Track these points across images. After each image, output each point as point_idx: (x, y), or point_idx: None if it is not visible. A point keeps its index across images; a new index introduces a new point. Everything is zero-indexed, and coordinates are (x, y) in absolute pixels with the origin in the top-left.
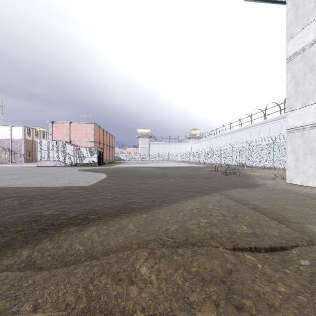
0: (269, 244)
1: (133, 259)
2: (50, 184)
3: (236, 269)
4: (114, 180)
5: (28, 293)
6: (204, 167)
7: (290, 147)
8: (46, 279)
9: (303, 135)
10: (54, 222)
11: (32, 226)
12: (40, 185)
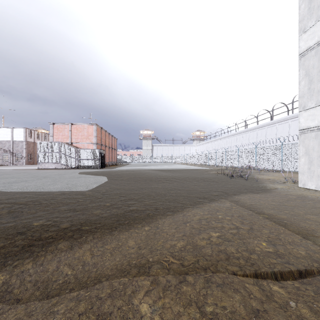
0: (298, 268)
1: (131, 291)
2: (46, 189)
3: (264, 308)
4: (115, 184)
5: None
6: (209, 169)
7: (303, 149)
8: None
9: (318, 136)
10: (42, 236)
11: (16, 242)
12: (36, 190)
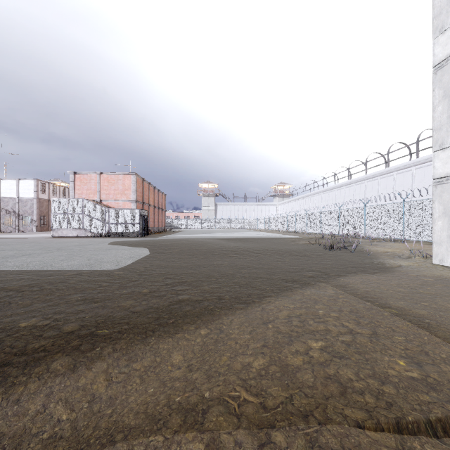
0: None
1: None
2: (56, 267)
3: None
4: (160, 260)
5: None
6: (297, 238)
7: (440, 208)
8: None
9: None
10: (29, 347)
11: None
12: (41, 268)
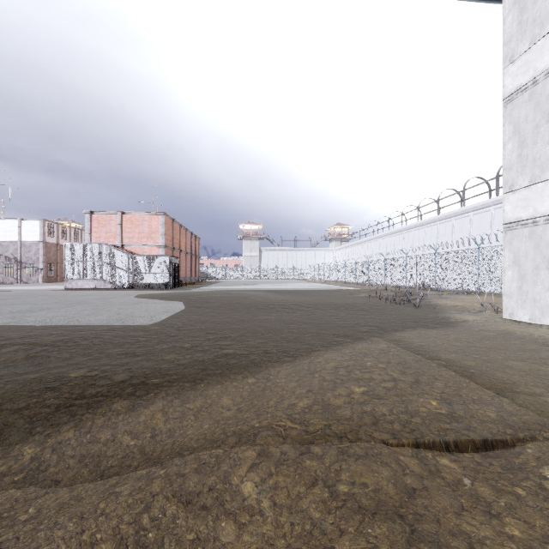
0: (481, 436)
1: (228, 466)
2: (83, 322)
3: (423, 486)
4: (198, 315)
5: (25, 537)
6: (357, 290)
7: (510, 256)
8: (63, 506)
9: (533, 233)
10: (86, 392)
11: (45, 401)
12: (67, 323)
